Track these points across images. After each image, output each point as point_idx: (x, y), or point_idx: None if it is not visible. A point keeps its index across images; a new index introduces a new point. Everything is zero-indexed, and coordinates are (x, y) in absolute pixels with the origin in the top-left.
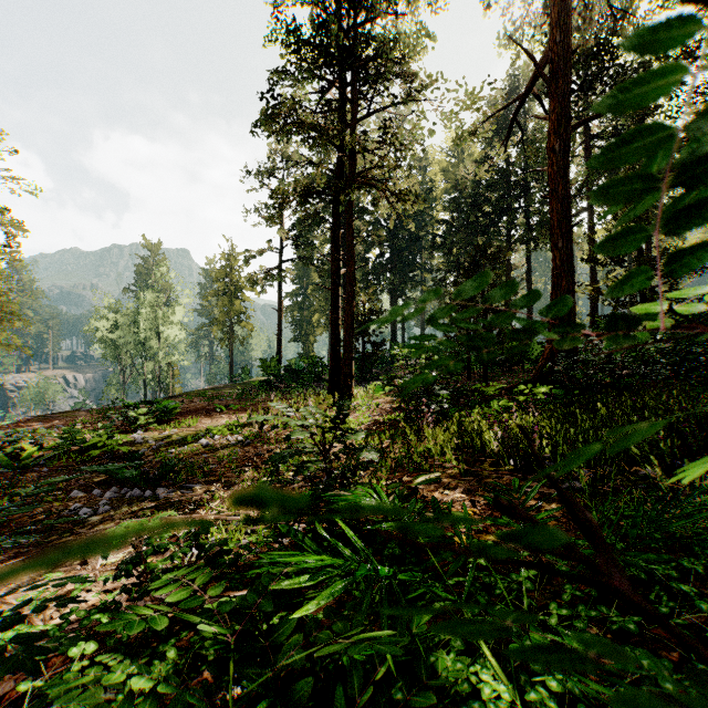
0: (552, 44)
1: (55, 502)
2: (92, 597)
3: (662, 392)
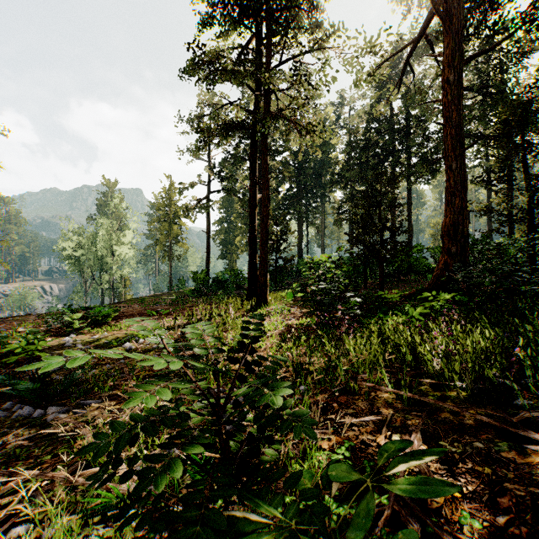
0: None
1: None
2: None
3: None
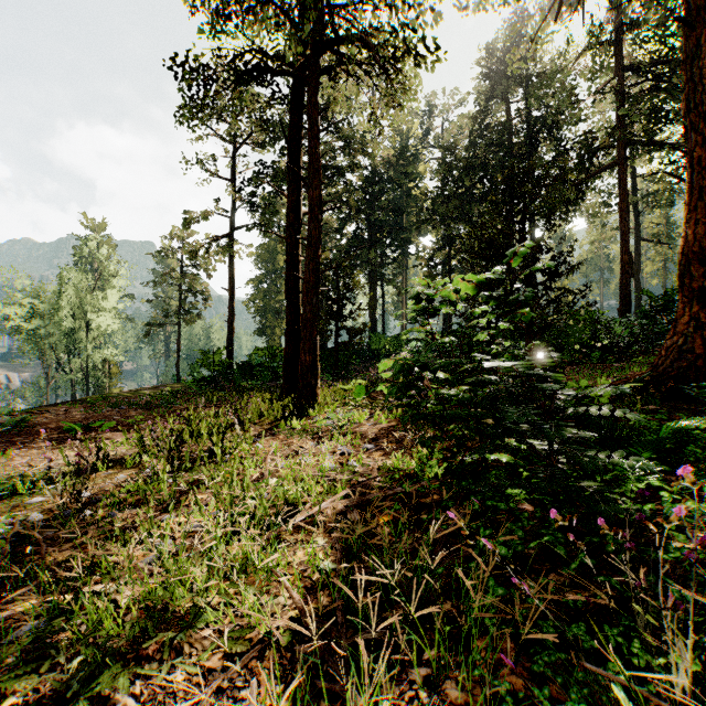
0: None
1: None
2: None
3: None
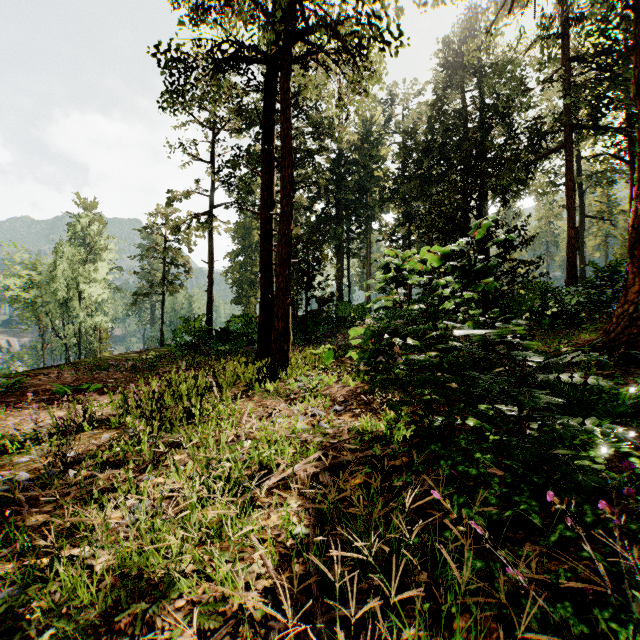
0: None
1: None
2: None
3: None
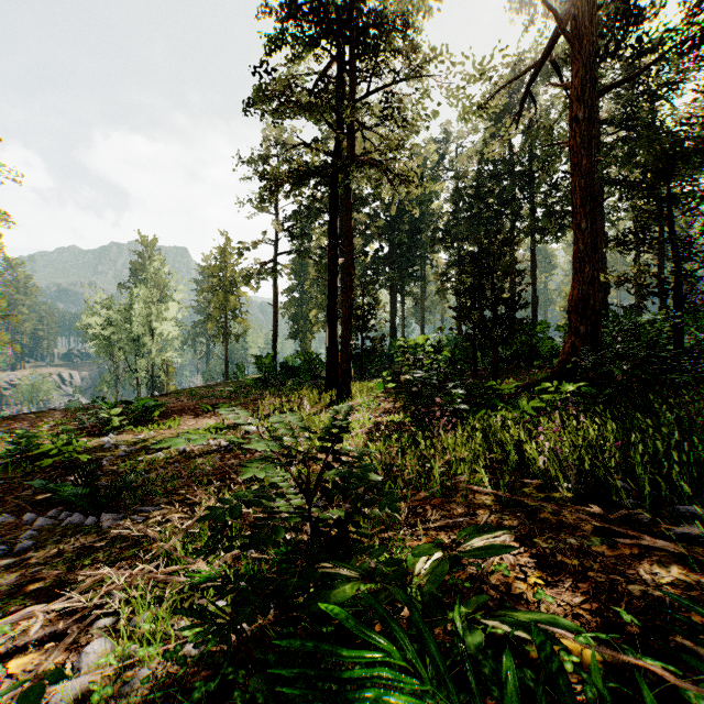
0: (573, 4)
1: None
2: None
3: None
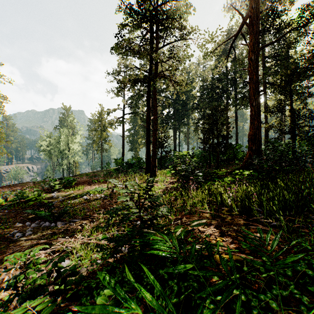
0: (250, 10)
1: (6, 229)
2: (3, 293)
3: (311, 173)
